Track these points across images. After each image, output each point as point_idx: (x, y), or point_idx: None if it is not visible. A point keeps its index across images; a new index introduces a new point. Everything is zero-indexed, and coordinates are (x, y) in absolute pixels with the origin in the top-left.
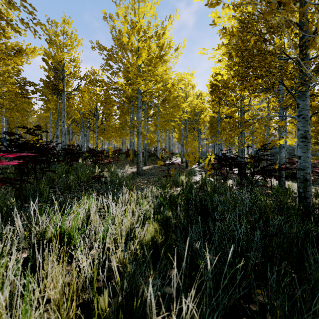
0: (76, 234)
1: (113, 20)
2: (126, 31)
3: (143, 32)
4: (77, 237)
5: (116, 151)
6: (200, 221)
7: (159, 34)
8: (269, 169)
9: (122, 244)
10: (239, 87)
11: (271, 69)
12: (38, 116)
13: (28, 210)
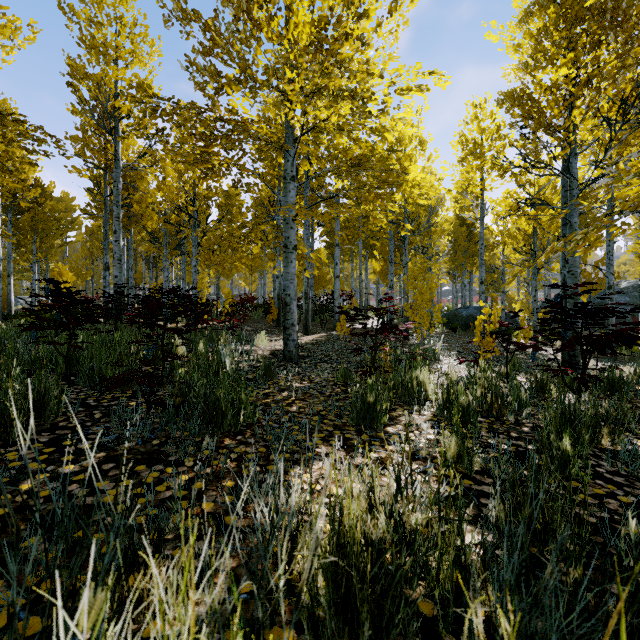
0: None
1: None
2: None
3: None
4: None
5: (244, 301)
6: None
7: None
8: None
9: None
10: None
11: None
12: (89, 232)
13: None
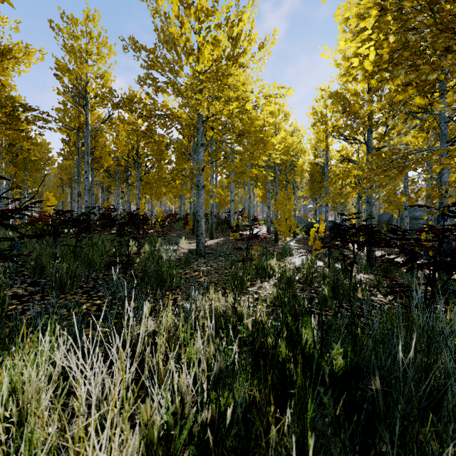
0: None
1: None
2: (176, 12)
3: (204, 14)
4: None
5: (170, 216)
6: None
7: (233, 21)
8: None
9: None
10: (406, 76)
11: None
12: (60, 167)
13: None
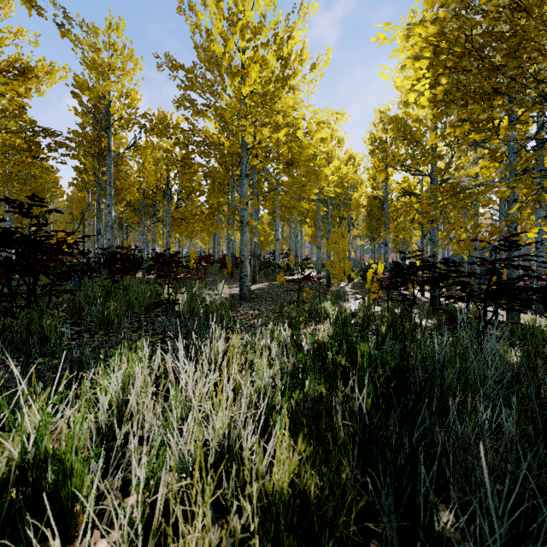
0: (78, 462)
1: (197, 13)
2: (220, 30)
3: (251, 32)
4: (80, 470)
5: (204, 258)
6: (484, 467)
7: (282, 38)
8: (529, 288)
9: (204, 509)
10: (458, 115)
11: (542, 64)
12: (69, 199)
13: (8, 375)
